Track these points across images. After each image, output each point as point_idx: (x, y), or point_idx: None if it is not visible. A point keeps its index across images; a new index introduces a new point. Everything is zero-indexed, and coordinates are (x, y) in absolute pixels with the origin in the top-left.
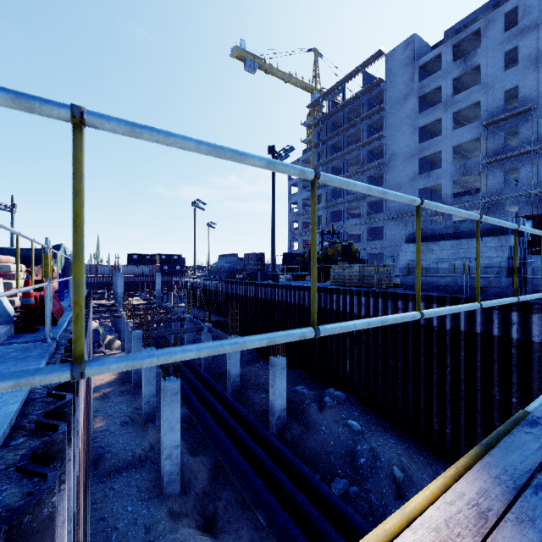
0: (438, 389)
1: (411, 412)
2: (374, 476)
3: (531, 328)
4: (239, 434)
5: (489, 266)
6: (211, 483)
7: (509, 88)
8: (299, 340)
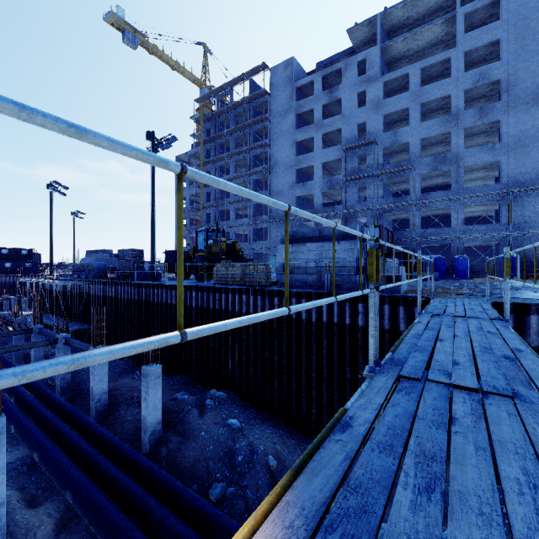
0: (306, 376)
1: (285, 400)
2: (251, 470)
3: None
4: (99, 465)
5: (344, 265)
6: (58, 535)
7: (360, 123)
8: (181, 343)
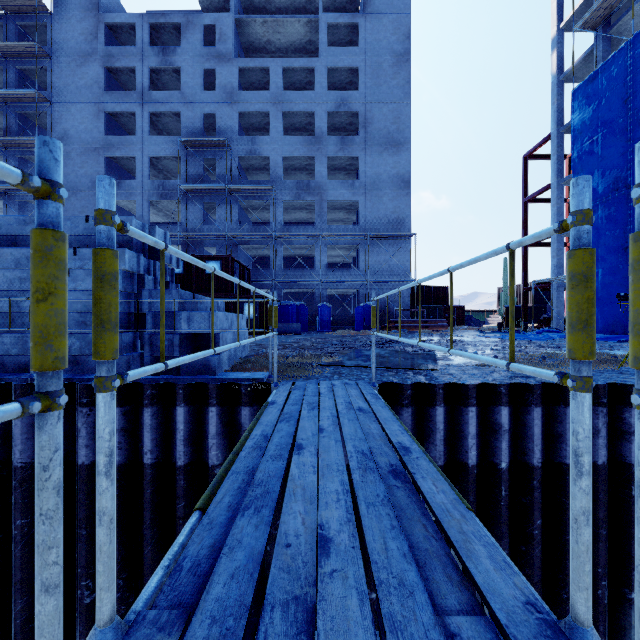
0: None
1: None
2: None
3: (143, 436)
4: None
5: (89, 309)
6: None
7: (208, 112)
8: None
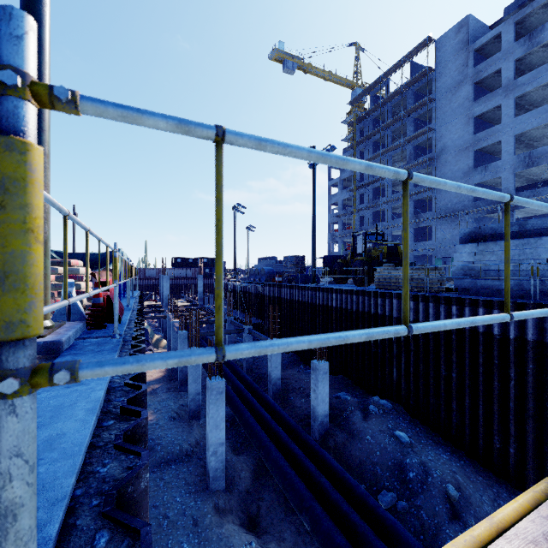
0: (499, 404)
1: (467, 426)
2: (425, 492)
3: None
4: (281, 437)
5: None
6: (253, 483)
7: None
8: (341, 345)
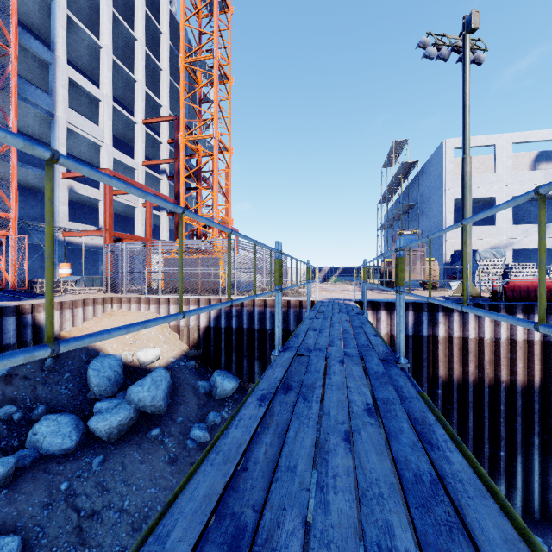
0: None
1: None
2: None
3: None
4: None
5: None
6: None
7: None
8: None
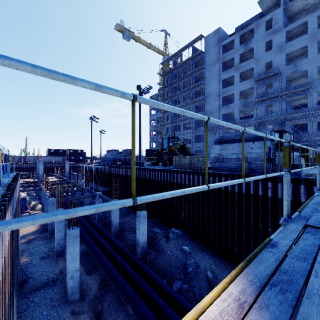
0: (231, 226)
1: (217, 239)
2: (197, 277)
3: (277, 190)
4: (117, 259)
5: (257, 157)
6: (100, 291)
7: (268, 61)
8: (155, 201)
